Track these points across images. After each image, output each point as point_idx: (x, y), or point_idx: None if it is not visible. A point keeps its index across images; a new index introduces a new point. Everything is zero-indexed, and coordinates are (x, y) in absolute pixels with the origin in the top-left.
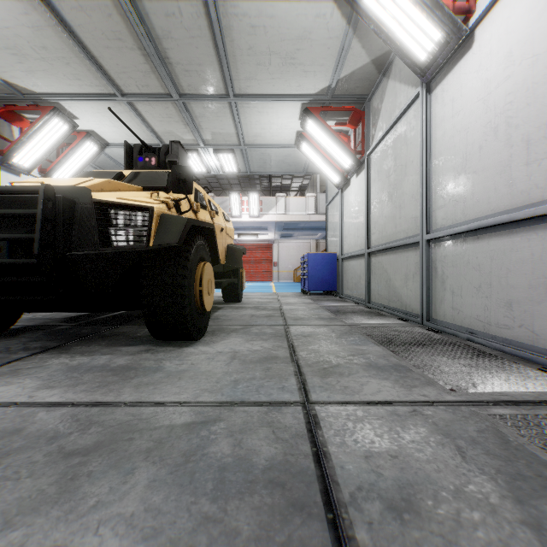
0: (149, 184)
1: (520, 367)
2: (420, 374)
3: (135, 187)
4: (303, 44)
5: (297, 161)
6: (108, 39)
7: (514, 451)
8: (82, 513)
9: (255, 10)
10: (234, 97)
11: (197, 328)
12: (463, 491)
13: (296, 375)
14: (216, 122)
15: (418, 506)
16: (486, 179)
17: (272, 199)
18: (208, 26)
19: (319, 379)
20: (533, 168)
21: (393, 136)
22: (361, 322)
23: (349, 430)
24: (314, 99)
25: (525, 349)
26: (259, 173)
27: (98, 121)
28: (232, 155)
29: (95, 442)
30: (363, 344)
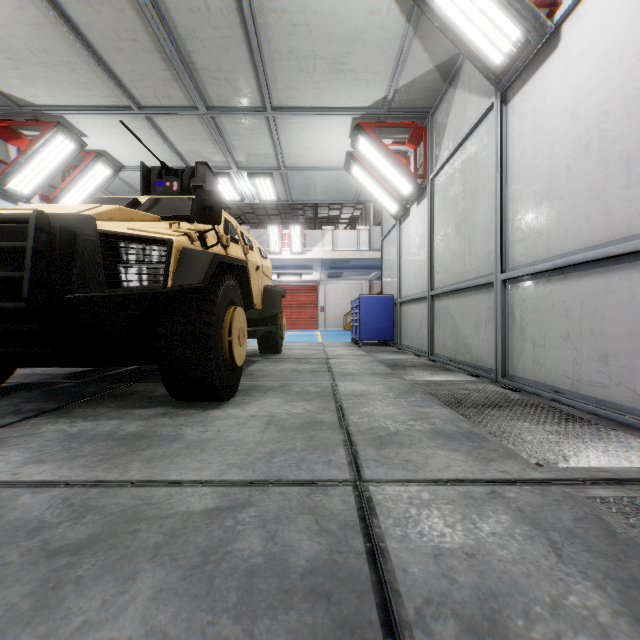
0: (169, 212)
1: (619, 435)
2: (498, 444)
3: (152, 216)
4: (354, 46)
5: (346, 187)
6: (120, 40)
7: (624, 547)
8: (62, 637)
9: (296, 5)
10: (272, 110)
11: (226, 386)
12: (563, 605)
13: (345, 445)
14: (251, 141)
15: (505, 626)
16: (575, 207)
17: (317, 233)
18: (240, 24)
19: (373, 450)
20: (634, 192)
21: (461, 156)
22: (424, 379)
23: (413, 518)
24: (367, 113)
25: (624, 413)
26: (302, 201)
27: (111, 140)
28: (270, 181)
29: (89, 535)
30: (427, 405)
